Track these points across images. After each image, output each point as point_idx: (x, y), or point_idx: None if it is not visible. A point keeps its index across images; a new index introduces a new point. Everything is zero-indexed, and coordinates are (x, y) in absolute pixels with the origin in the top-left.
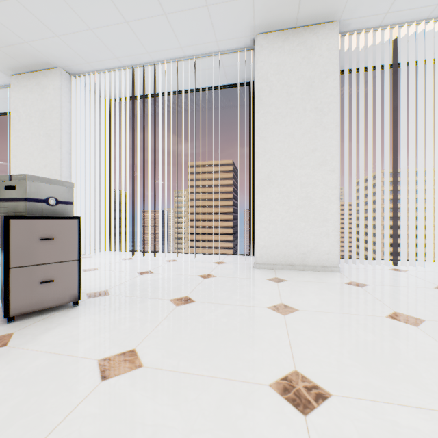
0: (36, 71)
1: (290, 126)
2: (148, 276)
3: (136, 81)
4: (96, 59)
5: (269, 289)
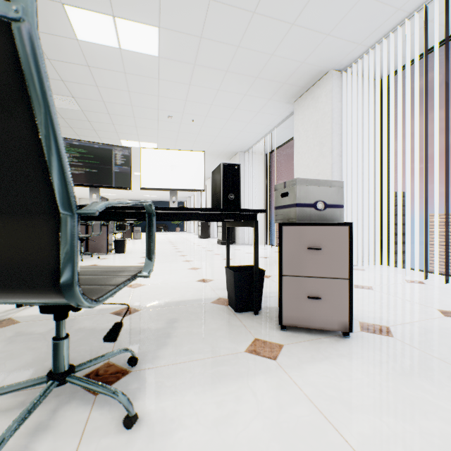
0: (311, 87)
1: None
2: None
3: (429, 24)
4: (369, 32)
5: None
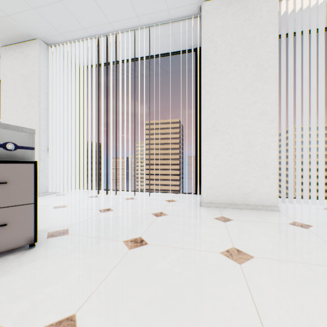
0: (20, 42)
1: (233, 81)
2: (107, 213)
3: (101, 49)
4: (67, 30)
5: (218, 230)
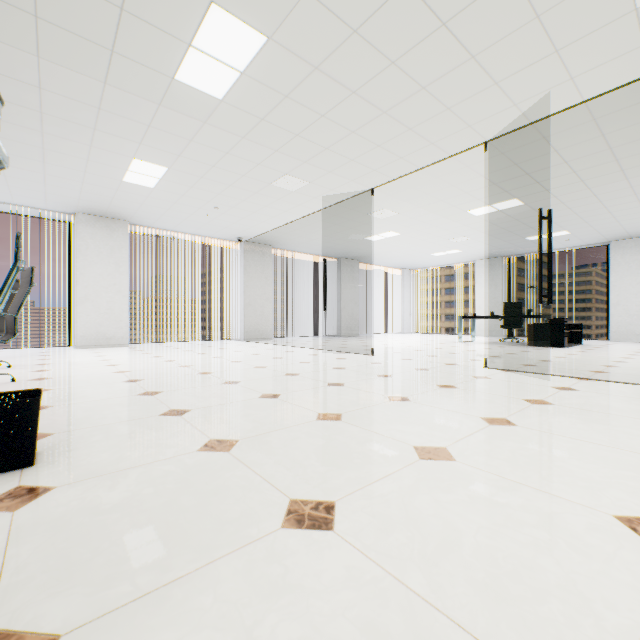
0: None
1: (101, 269)
2: None
3: None
4: None
5: (89, 351)
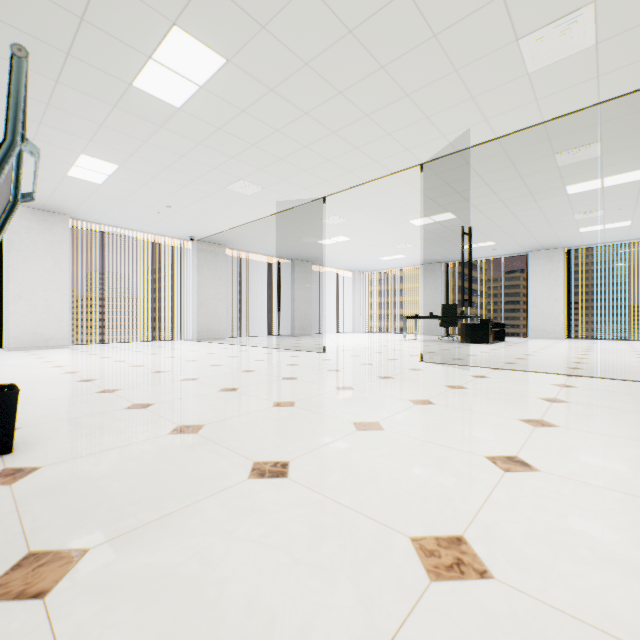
0: None
1: (38, 266)
2: None
3: None
4: None
5: (25, 353)
